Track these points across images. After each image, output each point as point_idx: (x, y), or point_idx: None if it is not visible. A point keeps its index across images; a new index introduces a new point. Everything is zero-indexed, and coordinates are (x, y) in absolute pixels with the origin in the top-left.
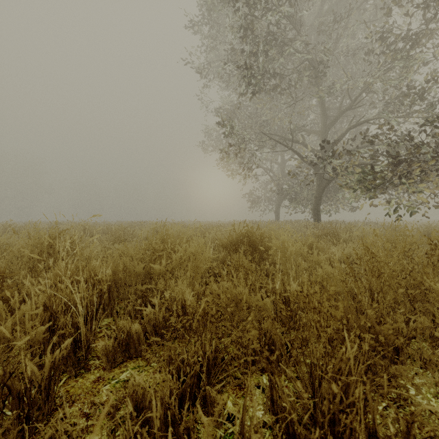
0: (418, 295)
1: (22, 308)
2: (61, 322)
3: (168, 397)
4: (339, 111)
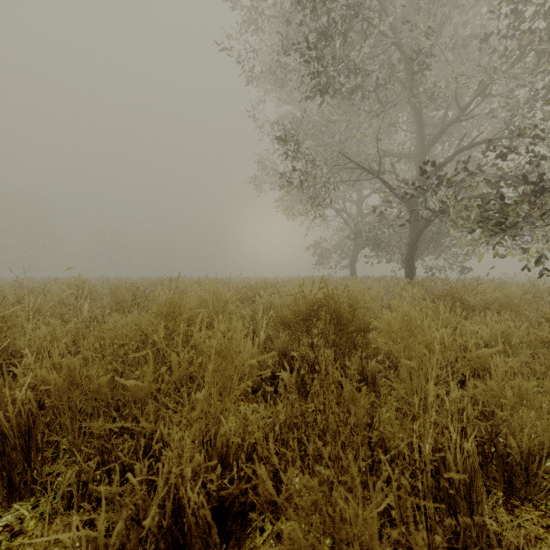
0: None
1: None
2: None
3: None
4: (442, 125)
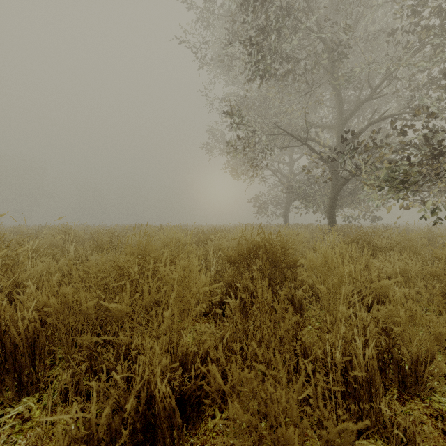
0: None
1: None
2: None
3: None
4: (357, 102)
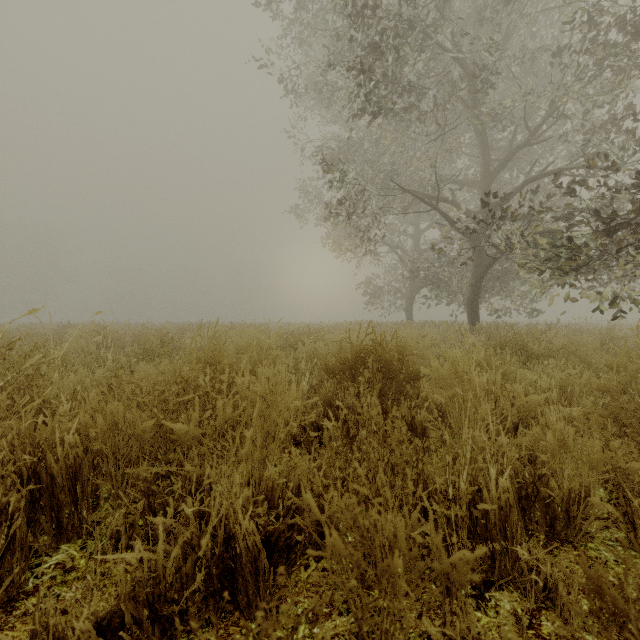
0: None
1: None
2: None
3: None
4: (509, 149)
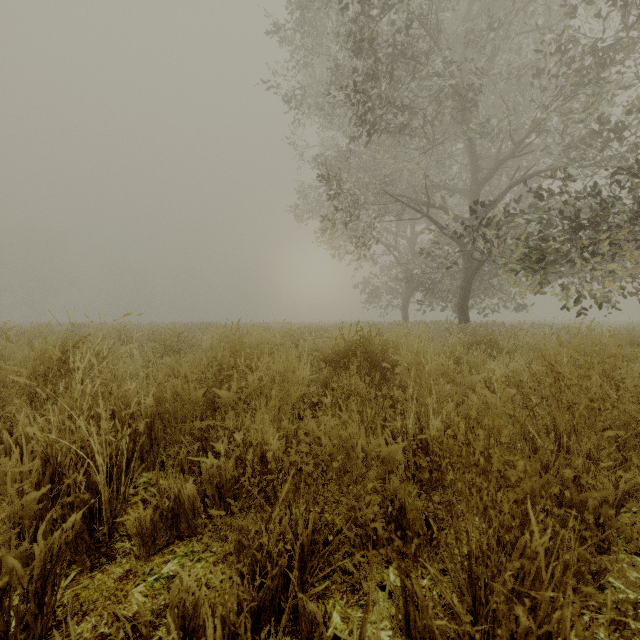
0: (630, 438)
1: (3, 462)
2: (65, 484)
3: (234, 614)
4: (496, 160)
